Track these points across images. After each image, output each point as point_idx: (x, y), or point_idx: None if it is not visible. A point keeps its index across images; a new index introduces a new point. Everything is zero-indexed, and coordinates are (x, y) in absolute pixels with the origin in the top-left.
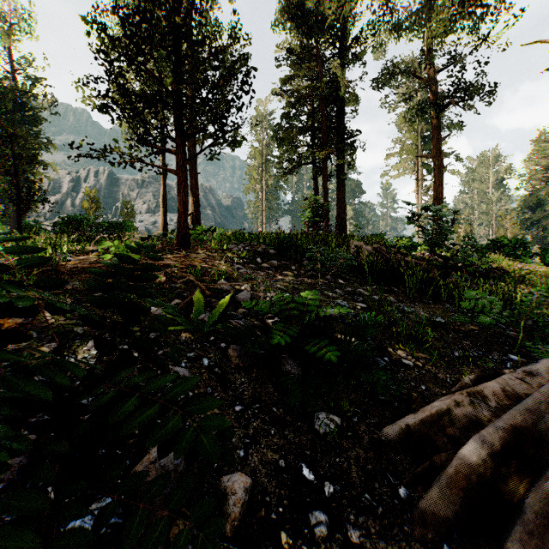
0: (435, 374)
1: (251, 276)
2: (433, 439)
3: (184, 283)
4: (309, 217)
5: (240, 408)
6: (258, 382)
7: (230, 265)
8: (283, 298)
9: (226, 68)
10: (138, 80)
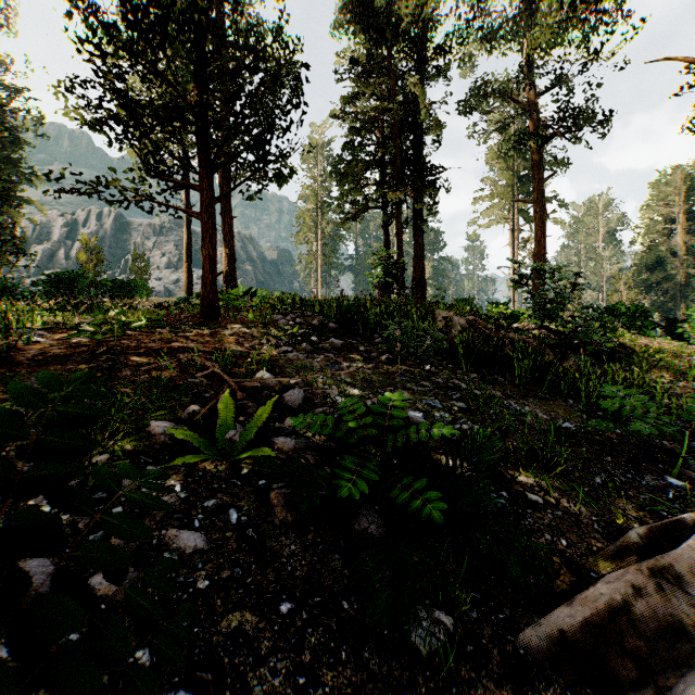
0: (576, 516)
1: (305, 363)
2: (602, 652)
3: (206, 376)
4: (379, 277)
5: (289, 608)
6: (317, 549)
7: (274, 347)
8: (354, 407)
9: (270, 72)
10: (147, 87)
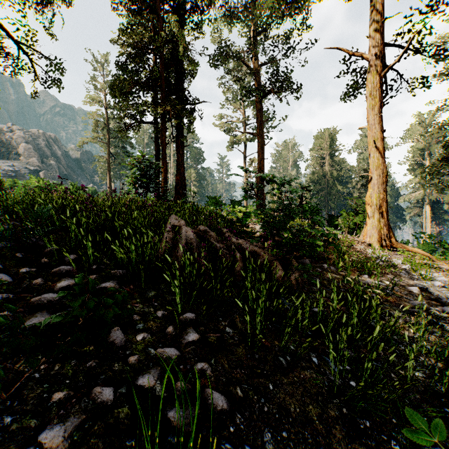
0: None
1: None
2: None
3: None
4: (134, 177)
5: None
6: None
7: None
8: None
9: None
10: None
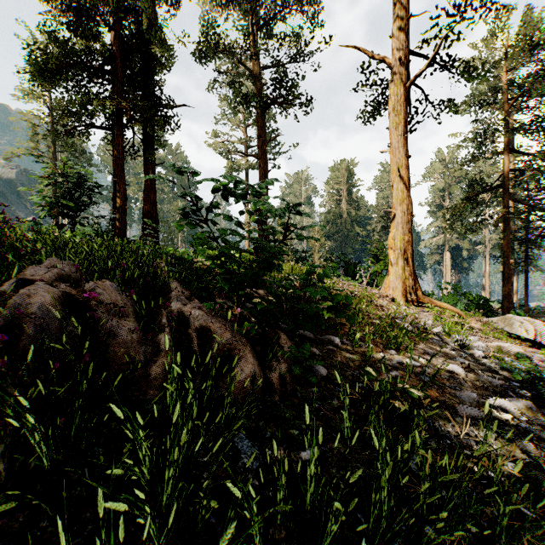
0: None
1: None
2: None
3: None
4: (44, 196)
5: None
6: None
7: None
8: None
9: None
10: None
